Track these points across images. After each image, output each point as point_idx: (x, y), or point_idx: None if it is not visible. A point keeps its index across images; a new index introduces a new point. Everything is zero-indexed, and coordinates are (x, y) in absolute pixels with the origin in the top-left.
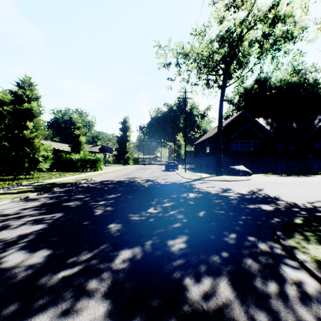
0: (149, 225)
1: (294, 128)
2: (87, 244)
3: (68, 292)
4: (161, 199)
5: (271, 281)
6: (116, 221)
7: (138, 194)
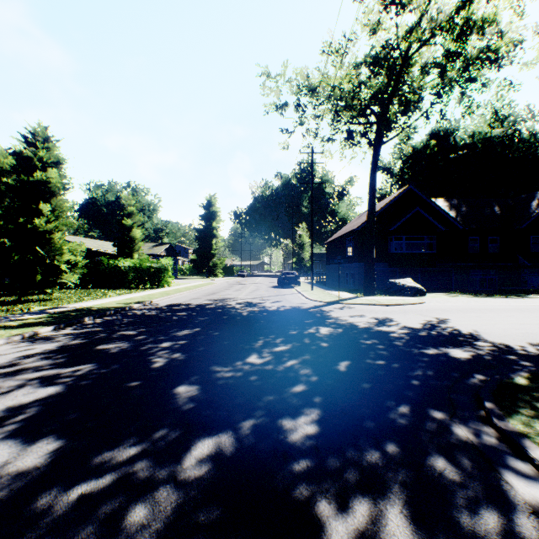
0: (248, 389)
1: (496, 214)
2: (132, 426)
3: (86, 534)
4: (271, 338)
5: (488, 508)
6: (188, 381)
7: (230, 329)
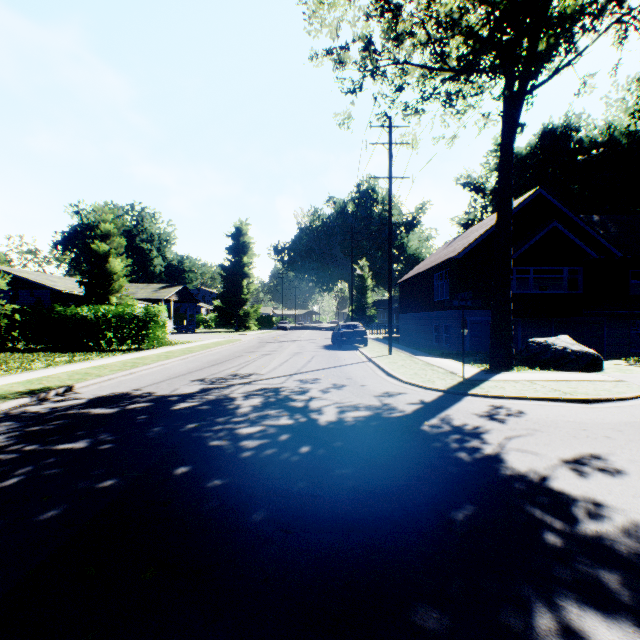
0: None
1: None
2: None
3: None
4: None
5: None
6: None
7: None
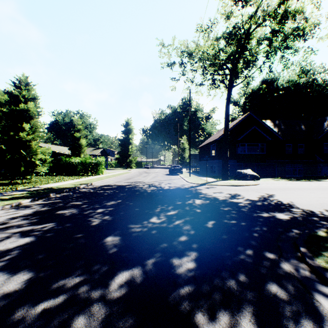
0: (151, 239)
1: (302, 130)
2: (77, 263)
3: None
4: (165, 206)
5: (306, 319)
6: (114, 234)
7: (140, 200)
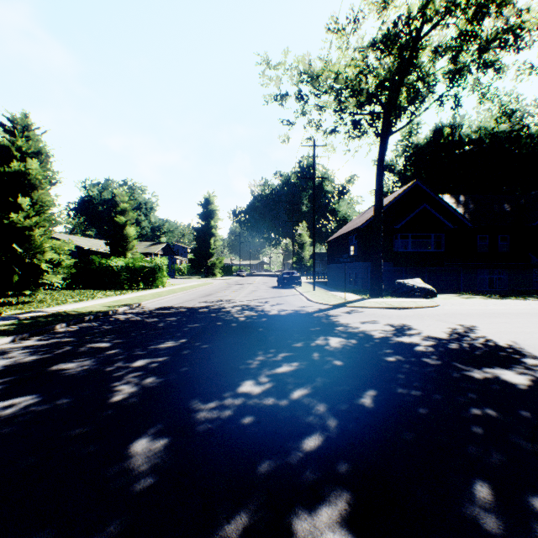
0: (239, 444)
1: (506, 211)
2: (36, 536)
3: None
4: (272, 353)
5: None
6: (155, 428)
7: (223, 339)
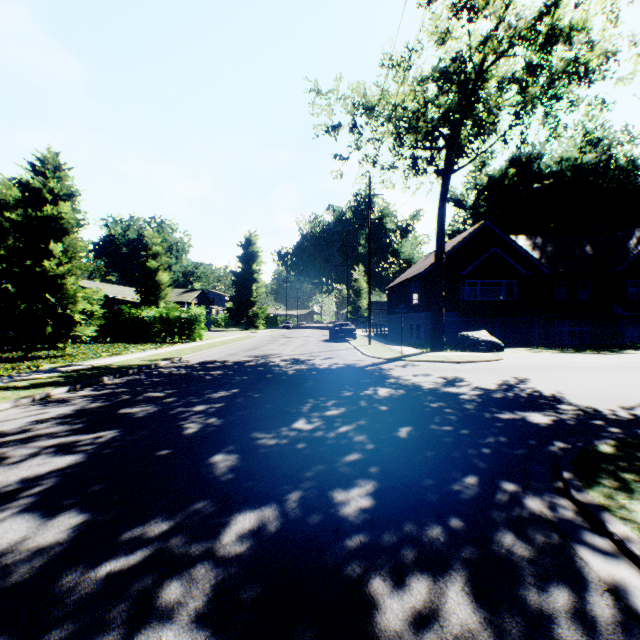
0: (295, 458)
1: (588, 255)
2: (163, 498)
3: (118, 612)
4: (321, 400)
5: (558, 586)
6: (226, 449)
7: (273, 390)
